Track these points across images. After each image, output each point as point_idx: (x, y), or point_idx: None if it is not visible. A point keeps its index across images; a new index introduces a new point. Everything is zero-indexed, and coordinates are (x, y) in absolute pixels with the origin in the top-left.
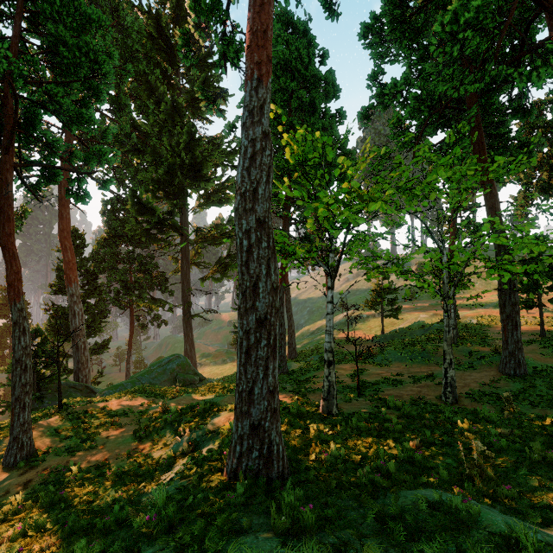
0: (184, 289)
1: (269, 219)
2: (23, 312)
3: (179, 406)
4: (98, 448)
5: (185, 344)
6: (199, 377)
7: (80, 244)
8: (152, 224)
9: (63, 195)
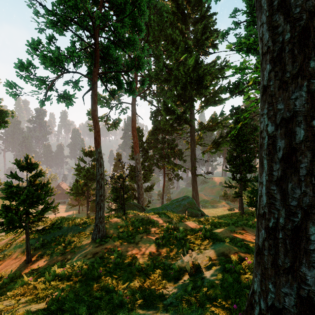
0: (192, 158)
1: None
2: (100, 154)
3: (186, 228)
4: (135, 243)
5: (192, 192)
6: (201, 212)
7: (141, 135)
8: (174, 119)
9: (133, 110)
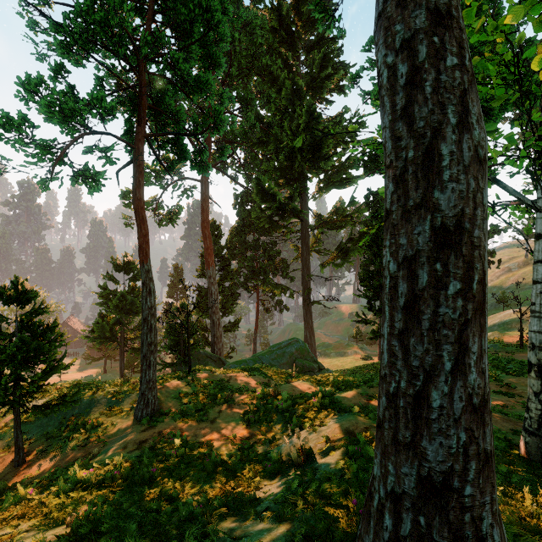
0: (304, 275)
1: (458, 13)
2: (150, 273)
3: (293, 393)
4: (209, 422)
5: (305, 330)
6: (318, 365)
7: (218, 235)
8: (273, 209)
9: (204, 191)
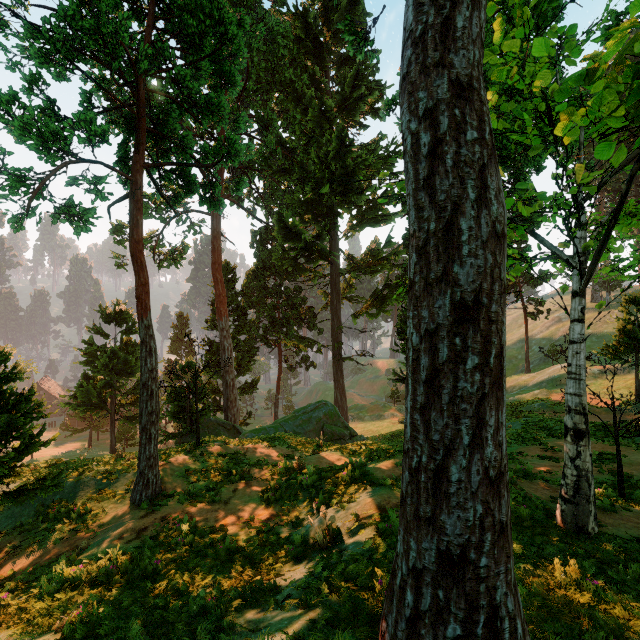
0: (334, 326)
1: (480, 85)
2: (150, 330)
3: (320, 466)
4: (222, 502)
5: (335, 391)
6: (349, 431)
7: (232, 279)
8: (298, 250)
9: (215, 227)
